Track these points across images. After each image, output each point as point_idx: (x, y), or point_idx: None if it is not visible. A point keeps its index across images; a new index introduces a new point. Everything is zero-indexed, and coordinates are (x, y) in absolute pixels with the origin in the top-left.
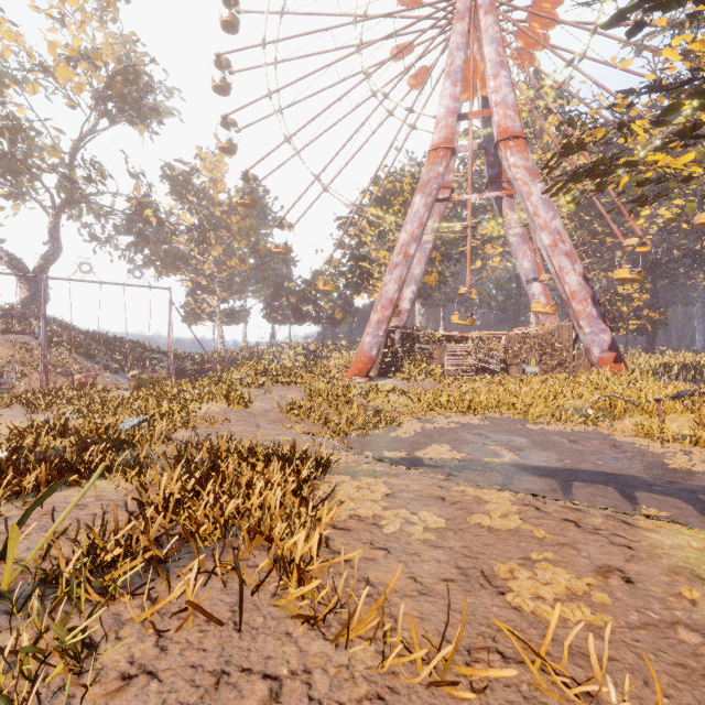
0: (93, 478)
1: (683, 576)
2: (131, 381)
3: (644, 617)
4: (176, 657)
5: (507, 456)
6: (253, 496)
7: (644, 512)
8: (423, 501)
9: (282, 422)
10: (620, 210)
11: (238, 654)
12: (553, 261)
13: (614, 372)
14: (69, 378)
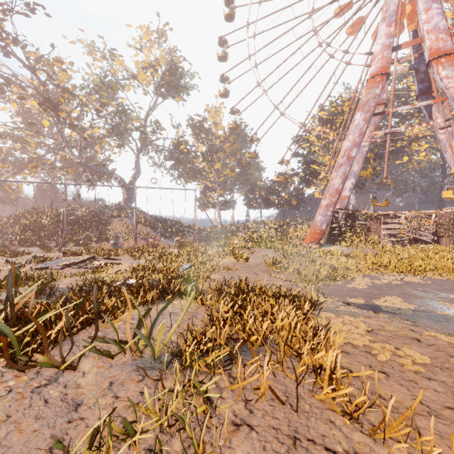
0: (191, 299)
1: None
2: (176, 243)
3: None
4: (261, 419)
5: None
6: (277, 320)
7: None
8: (401, 340)
9: (270, 272)
10: None
11: (301, 427)
12: None
13: None
14: (146, 241)
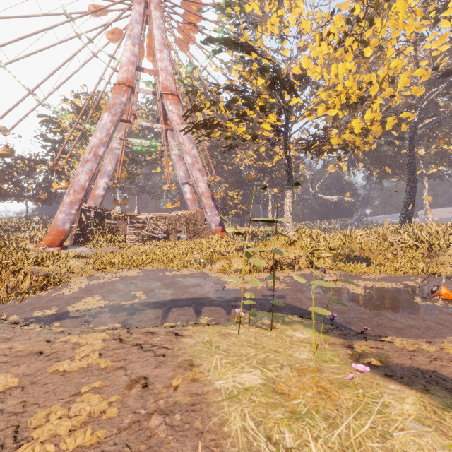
0: None
1: (183, 368)
2: None
3: (135, 416)
4: None
5: (140, 297)
6: None
7: (201, 320)
8: (15, 362)
9: None
10: (229, 152)
11: None
12: (193, 173)
13: (221, 237)
14: None
